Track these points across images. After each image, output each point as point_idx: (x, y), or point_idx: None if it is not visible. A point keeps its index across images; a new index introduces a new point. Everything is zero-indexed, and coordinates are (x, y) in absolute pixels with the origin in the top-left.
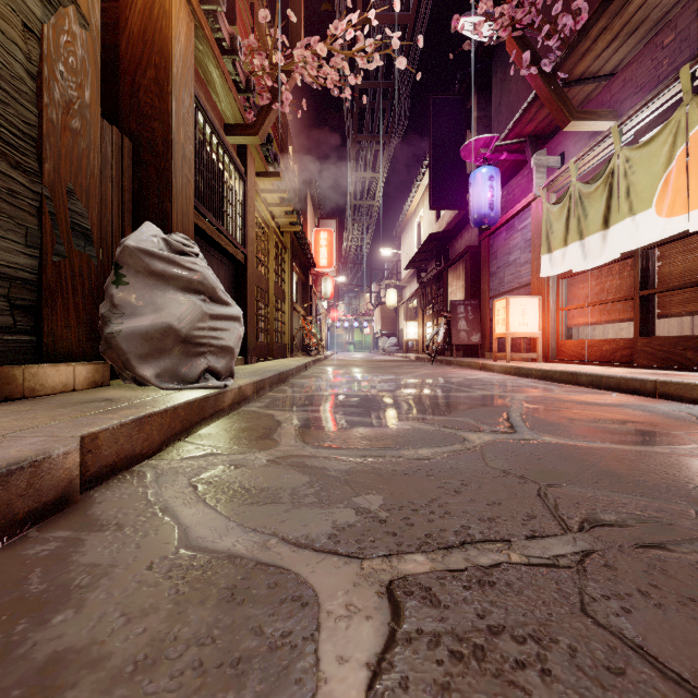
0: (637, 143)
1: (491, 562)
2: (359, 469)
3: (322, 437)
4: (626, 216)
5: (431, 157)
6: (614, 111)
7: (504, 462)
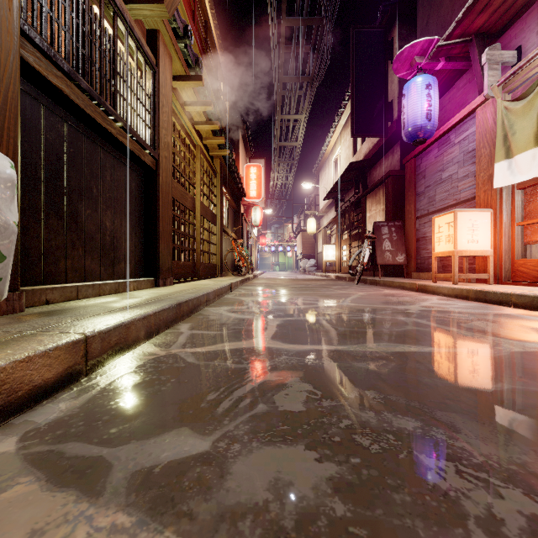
0: None
1: None
2: None
3: None
4: None
5: (353, 87)
6: None
7: None
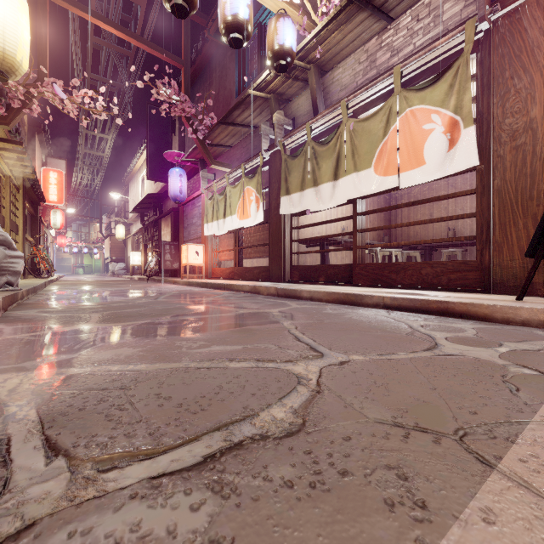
0: (235, 184)
1: (125, 311)
2: (96, 307)
3: (79, 304)
4: (230, 215)
5: (148, 144)
6: (230, 165)
7: (143, 304)
